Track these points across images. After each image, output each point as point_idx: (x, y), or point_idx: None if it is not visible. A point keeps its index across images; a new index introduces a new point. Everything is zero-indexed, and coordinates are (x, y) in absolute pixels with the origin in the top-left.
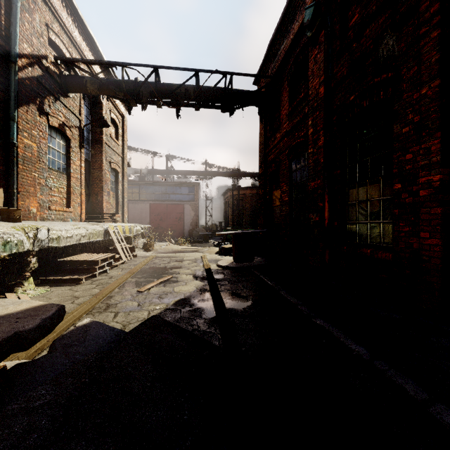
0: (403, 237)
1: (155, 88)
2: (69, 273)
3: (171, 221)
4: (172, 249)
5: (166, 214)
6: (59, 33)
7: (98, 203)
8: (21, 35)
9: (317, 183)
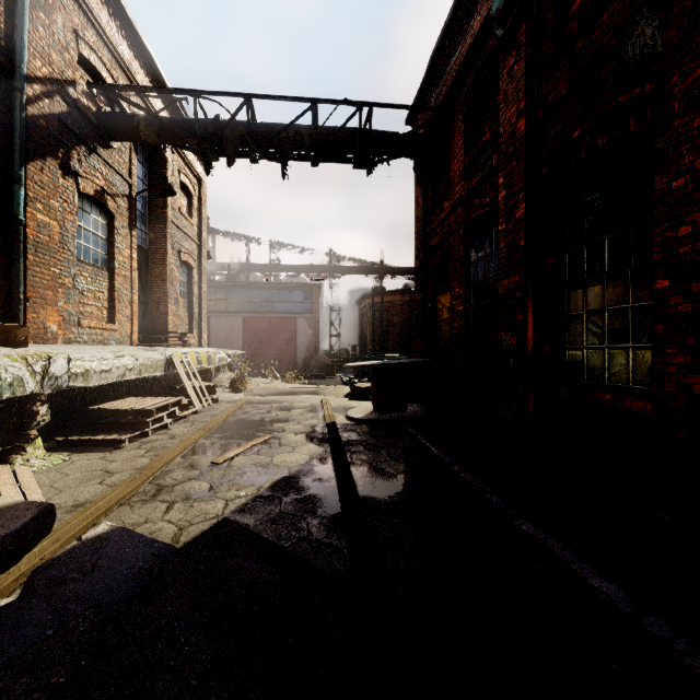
0: (674, 373)
1: (247, 131)
2: (104, 429)
3: (277, 344)
4: (276, 389)
5: (268, 333)
6: (96, 46)
7: (159, 316)
8: (32, 47)
9: (513, 281)
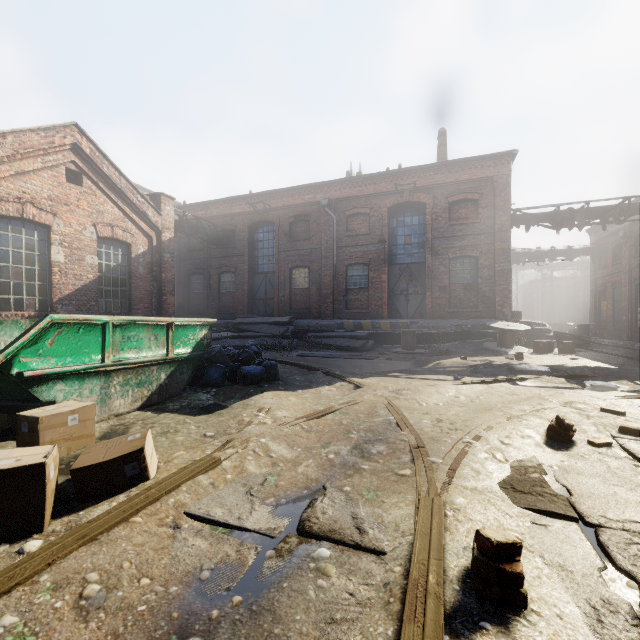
0: None
1: (528, 255)
2: None
3: None
4: None
5: None
6: None
7: None
8: None
9: (625, 304)
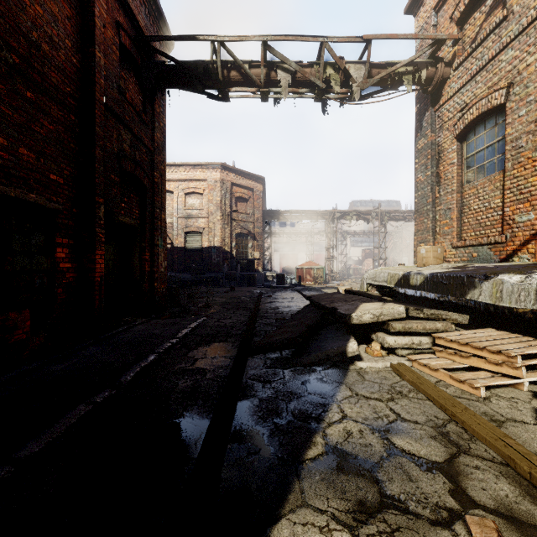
0: None
1: None
2: None
3: None
4: None
5: None
6: None
7: None
8: None
9: None
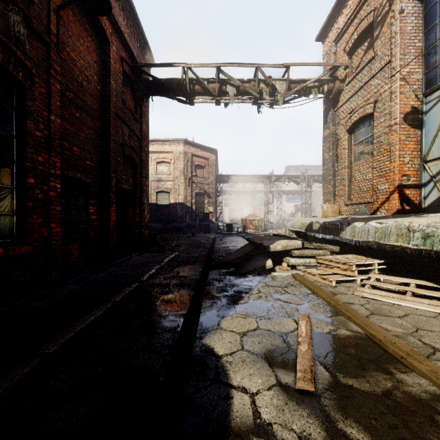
0: (37, 228)
1: None
2: None
3: None
4: None
5: None
6: None
7: None
8: None
9: None
